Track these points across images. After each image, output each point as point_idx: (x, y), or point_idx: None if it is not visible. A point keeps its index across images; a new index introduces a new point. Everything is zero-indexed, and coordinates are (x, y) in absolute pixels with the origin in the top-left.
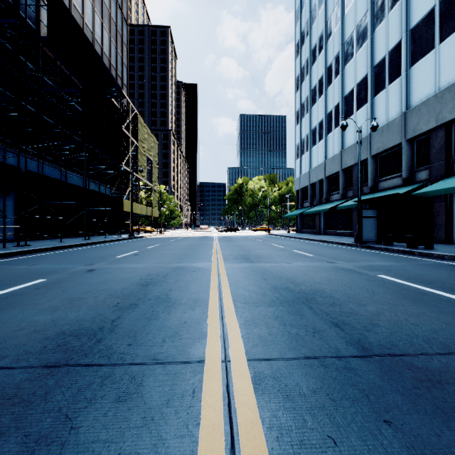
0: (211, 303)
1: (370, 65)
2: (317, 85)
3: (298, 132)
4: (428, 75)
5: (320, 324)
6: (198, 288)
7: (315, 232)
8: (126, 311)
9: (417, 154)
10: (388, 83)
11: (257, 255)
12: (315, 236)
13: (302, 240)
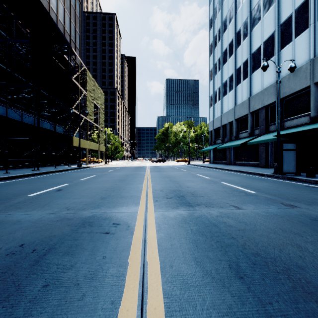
0: None
1: (277, 24)
2: (227, 48)
3: (211, 86)
4: None
5: None
6: None
7: (225, 163)
8: None
9: None
10: (295, 36)
11: (190, 191)
12: (228, 166)
13: (220, 170)
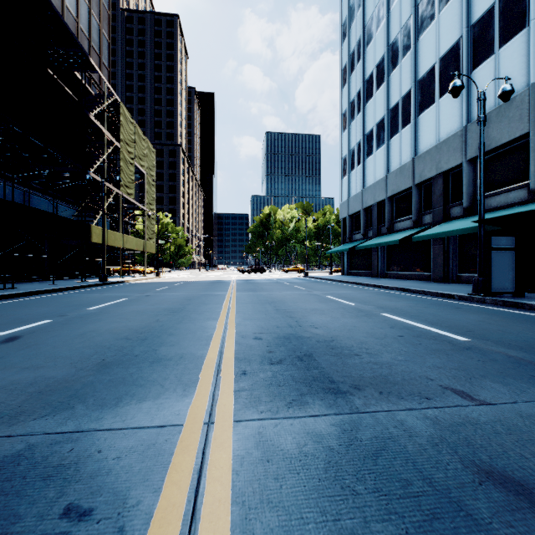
0: None
1: (466, 24)
2: (374, 72)
3: (345, 141)
4: None
5: None
6: None
7: (370, 274)
8: None
9: None
10: (499, 45)
11: (323, 338)
12: (376, 280)
13: (366, 287)
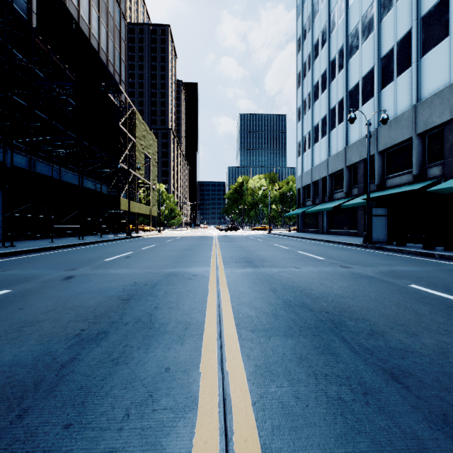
0: (207, 330)
1: (377, 57)
2: (320, 80)
3: (299, 129)
4: (441, 64)
5: (368, 374)
6: (192, 305)
7: (317, 232)
8: (87, 346)
9: (429, 149)
10: (396, 75)
11: (260, 258)
12: (318, 235)
13: (305, 240)
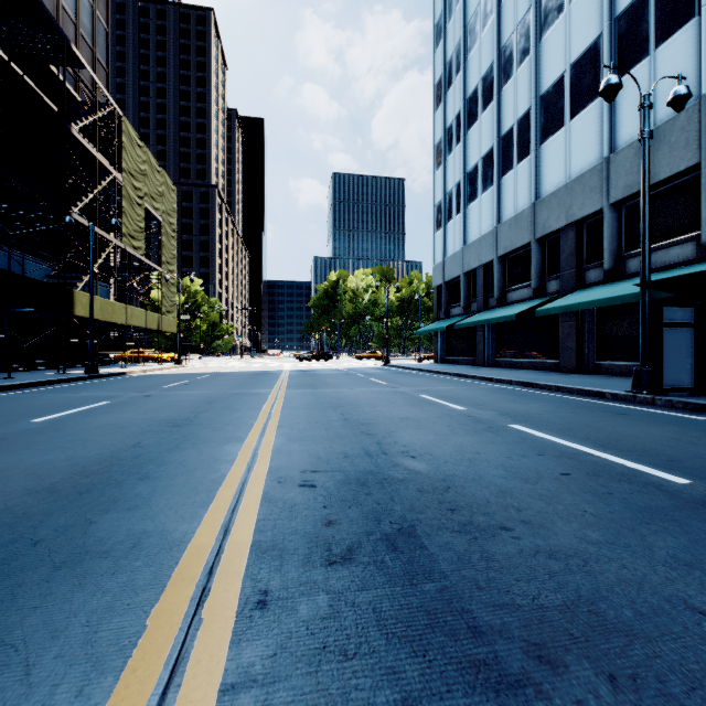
0: None
1: (608, 16)
2: (479, 87)
3: (439, 181)
4: None
5: None
6: None
7: (473, 362)
8: None
9: None
10: (656, 43)
11: (430, 482)
12: (484, 370)
13: (472, 381)
